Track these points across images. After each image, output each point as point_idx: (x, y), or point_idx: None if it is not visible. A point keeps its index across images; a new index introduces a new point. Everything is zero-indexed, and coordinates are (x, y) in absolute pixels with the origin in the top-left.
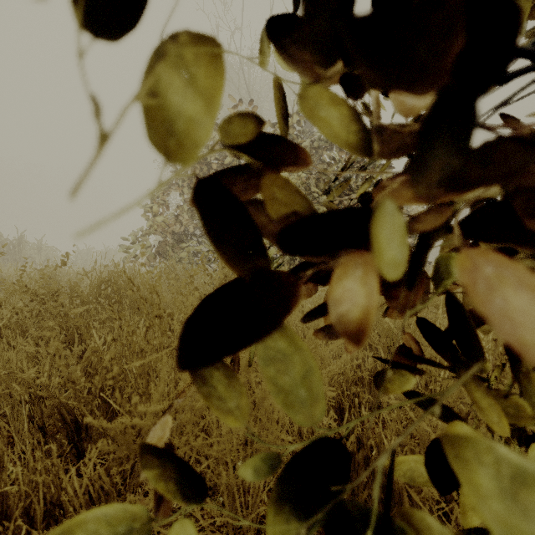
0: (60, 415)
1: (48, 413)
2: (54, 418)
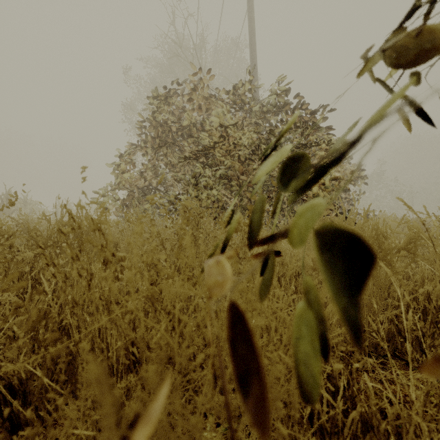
0: None
1: None
2: None
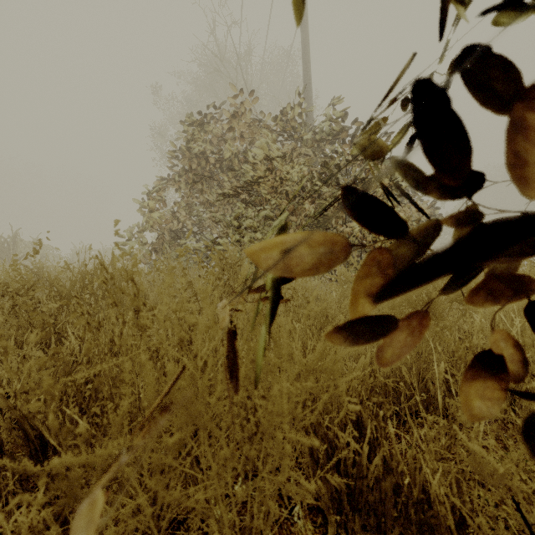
0: (22, 430)
1: (7, 428)
2: (15, 434)
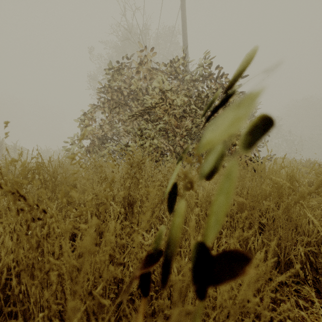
0: None
1: None
2: None
